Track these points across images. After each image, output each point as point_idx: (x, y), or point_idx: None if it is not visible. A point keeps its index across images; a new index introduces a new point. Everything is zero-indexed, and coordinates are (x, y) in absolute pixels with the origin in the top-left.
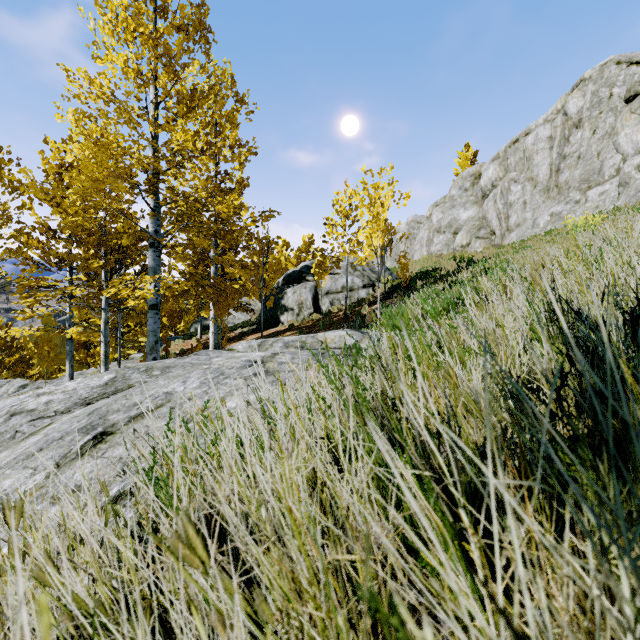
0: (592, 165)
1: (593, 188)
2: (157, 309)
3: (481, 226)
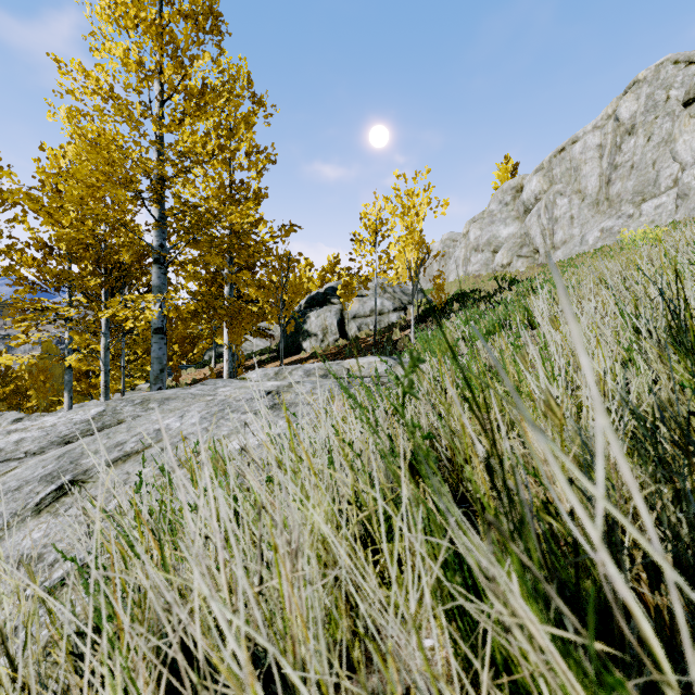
0: (647, 175)
1: (648, 201)
2: (162, 333)
3: (523, 244)
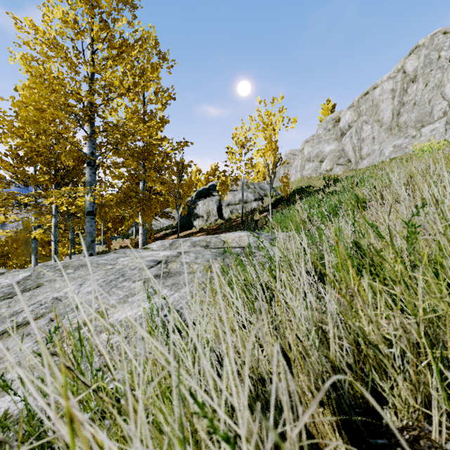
0: (424, 109)
1: (426, 126)
2: (93, 215)
3: (340, 156)
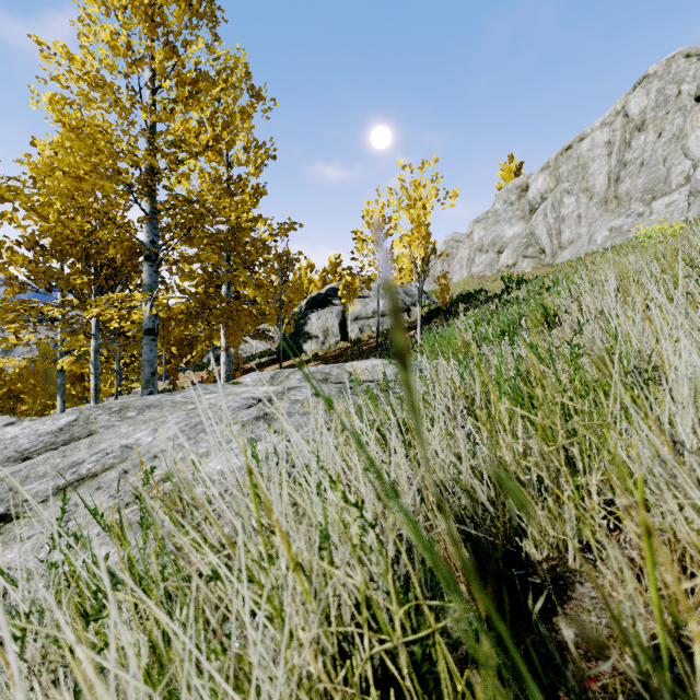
0: (657, 173)
1: (659, 199)
2: (154, 334)
3: (529, 244)
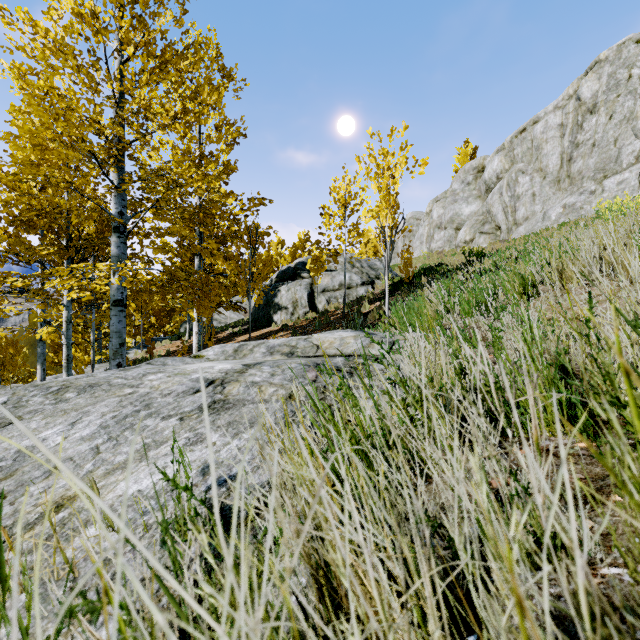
0: (608, 153)
1: (610, 177)
2: (122, 306)
3: (485, 221)
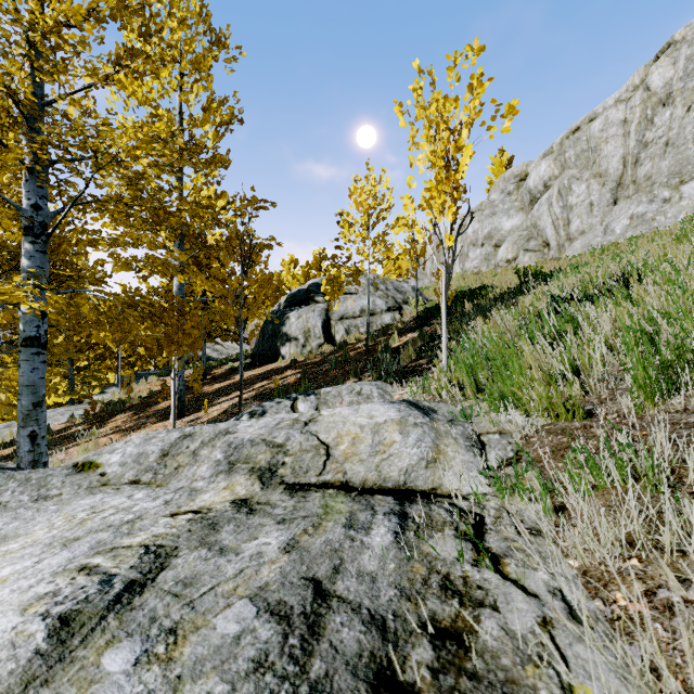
0: (685, 153)
1: (689, 182)
2: (38, 346)
3: (530, 236)
